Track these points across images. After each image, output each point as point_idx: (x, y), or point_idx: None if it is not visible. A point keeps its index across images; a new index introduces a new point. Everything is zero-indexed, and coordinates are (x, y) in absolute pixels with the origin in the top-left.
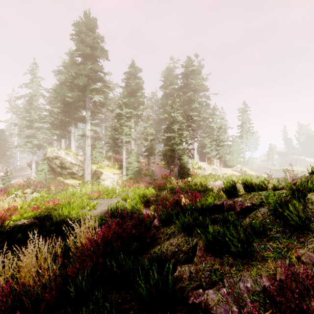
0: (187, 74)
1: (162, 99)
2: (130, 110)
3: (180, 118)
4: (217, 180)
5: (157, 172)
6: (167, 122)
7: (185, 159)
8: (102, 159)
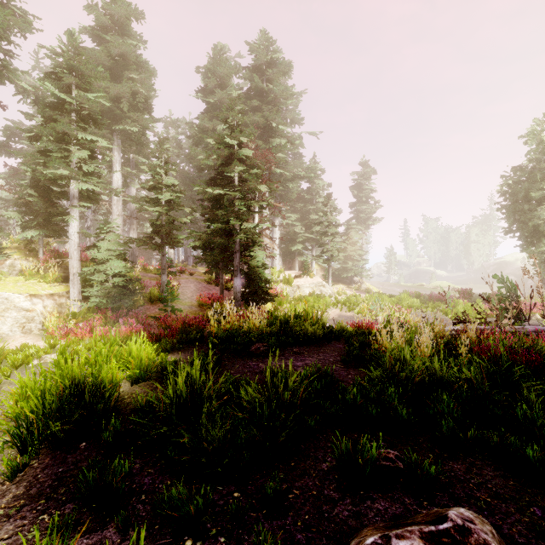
0: (260, 67)
1: (202, 117)
2: (93, 95)
3: (247, 151)
4: (328, 308)
5: (189, 292)
6: (213, 156)
7: (259, 256)
8: (5, 251)
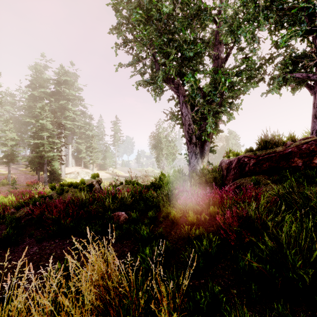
0: (60, 82)
1: (29, 101)
2: None
3: (50, 126)
4: None
5: (22, 180)
6: (34, 129)
7: (56, 165)
8: None
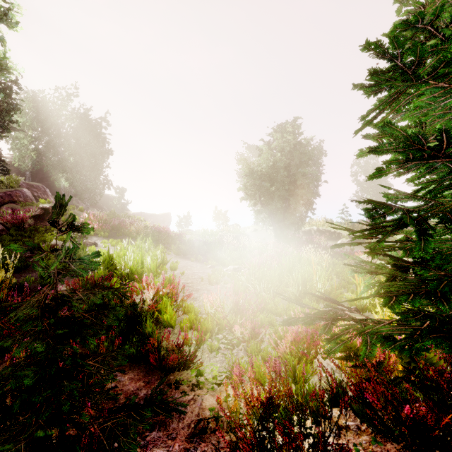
0: None
1: None
2: None
3: None
4: None
5: None
6: None
7: None
8: None
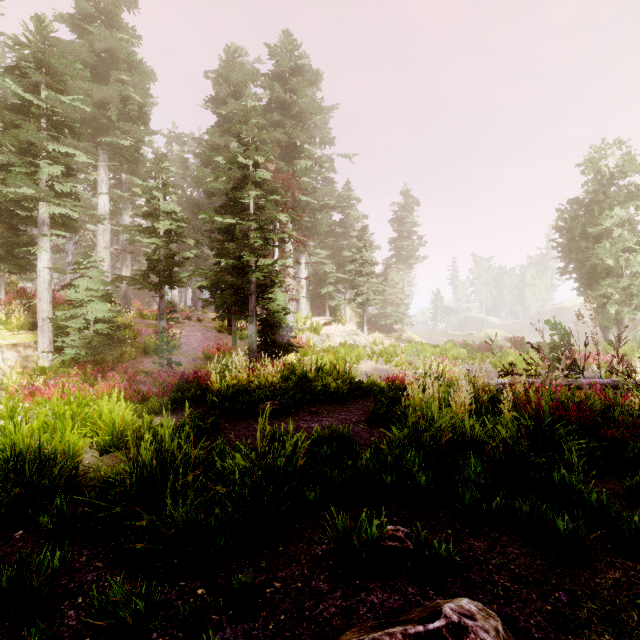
0: (282, 75)
1: (212, 132)
2: (68, 97)
3: (264, 173)
4: (362, 360)
5: (194, 342)
6: (223, 178)
7: (279, 299)
8: None
